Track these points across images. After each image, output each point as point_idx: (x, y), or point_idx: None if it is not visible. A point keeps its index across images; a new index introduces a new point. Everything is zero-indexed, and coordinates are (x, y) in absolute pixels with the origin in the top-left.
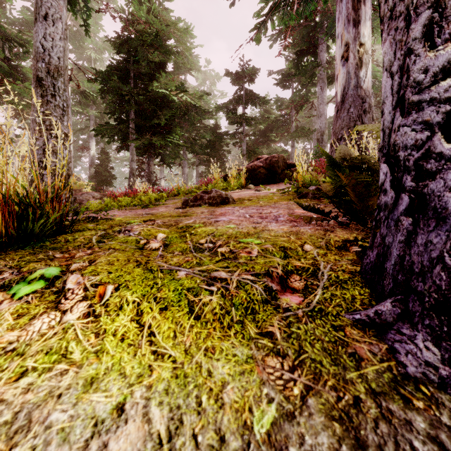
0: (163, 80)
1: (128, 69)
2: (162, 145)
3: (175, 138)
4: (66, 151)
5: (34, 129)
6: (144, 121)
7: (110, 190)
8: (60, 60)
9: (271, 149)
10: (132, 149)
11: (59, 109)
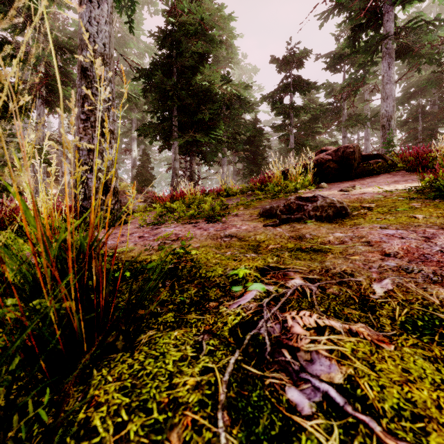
0: (207, 72)
1: (171, 64)
2: (204, 142)
3: (219, 134)
4: (112, 150)
5: (78, 127)
6: (187, 118)
7: (149, 190)
8: (105, 46)
9: (316, 142)
10: (174, 147)
11: (104, 103)
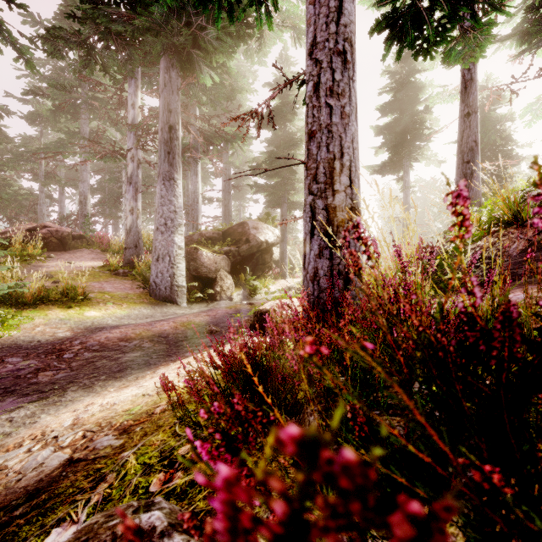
0: None
1: None
2: None
3: None
4: None
5: None
6: None
7: None
8: None
9: (1, 181)
10: None
11: None
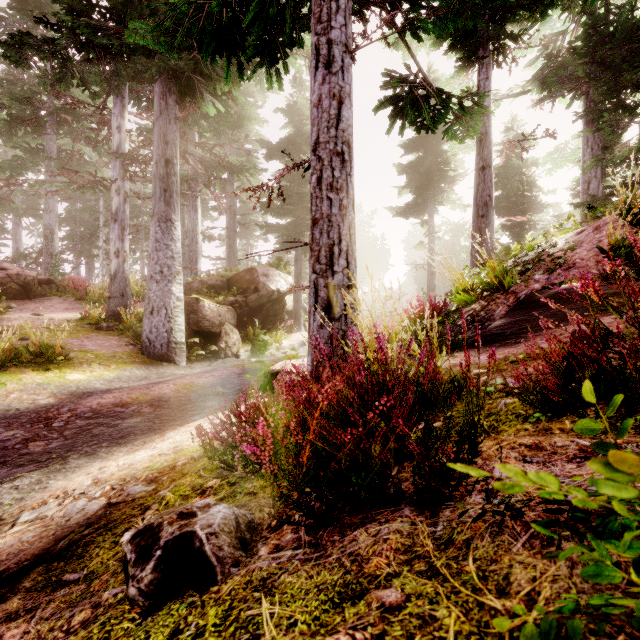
0: None
1: None
2: None
3: None
4: None
5: None
6: None
7: None
8: None
9: None
10: None
11: None
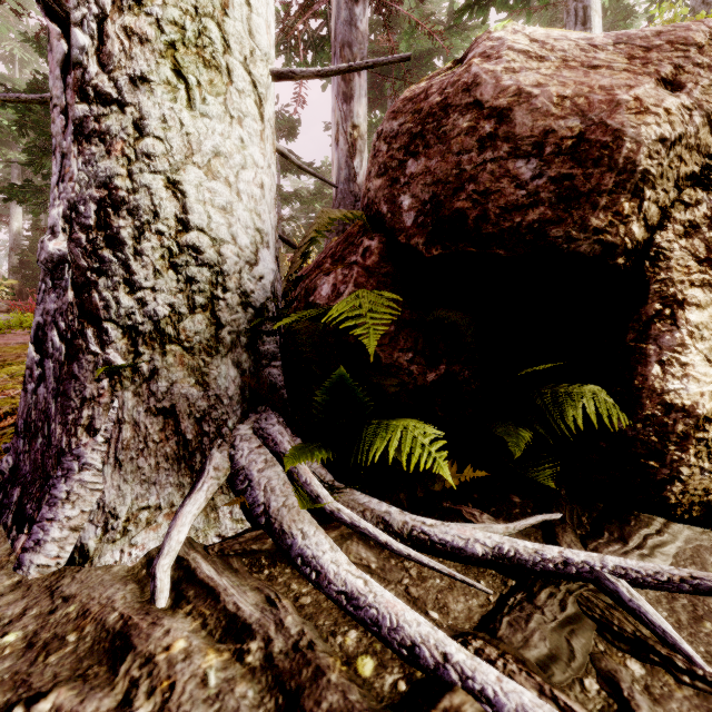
0: None
1: None
2: None
3: None
4: None
5: None
6: None
7: None
8: None
9: None
10: None
11: None
